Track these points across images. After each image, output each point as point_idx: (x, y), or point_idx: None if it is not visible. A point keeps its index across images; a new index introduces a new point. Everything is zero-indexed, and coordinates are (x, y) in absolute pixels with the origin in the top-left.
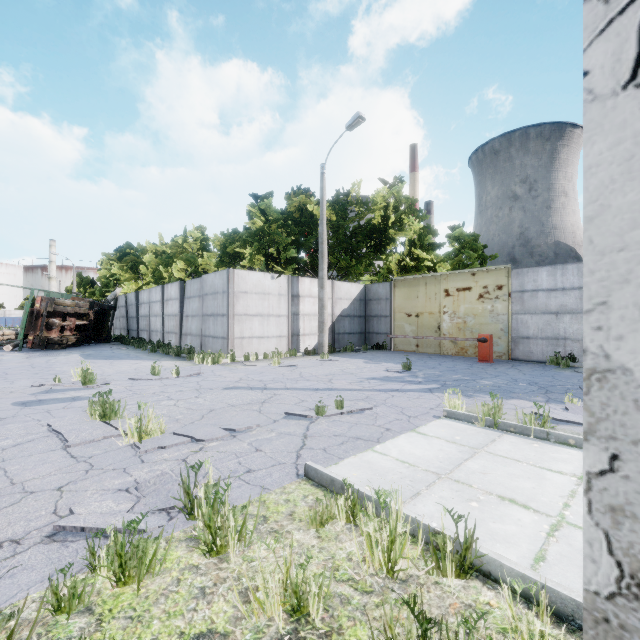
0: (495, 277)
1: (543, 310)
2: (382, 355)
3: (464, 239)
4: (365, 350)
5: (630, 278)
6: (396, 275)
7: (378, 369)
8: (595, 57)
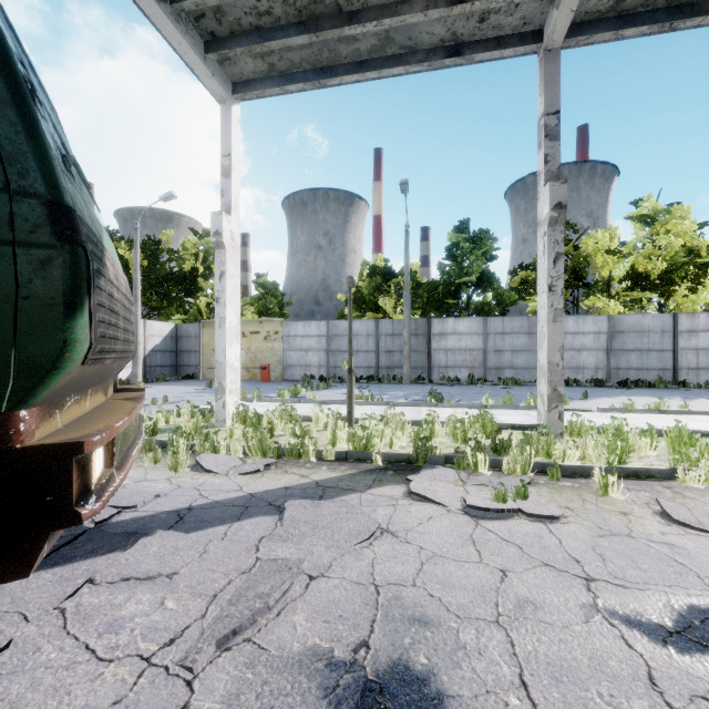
0: (274, 326)
1: (300, 348)
2: (192, 382)
3: (268, 286)
4: (177, 380)
5: (219, 350)
6: (206, 316)
7: (189, 389)
8: (216, 323)
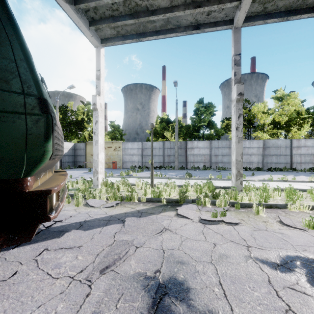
0: (118, 144)
1: (130, 154)
2: (82, 169)
3: (115, 126)
4: (75, 168)
5: (95, 154)
6: (88, 139)
7: (80, 172)
8: (94, 143)
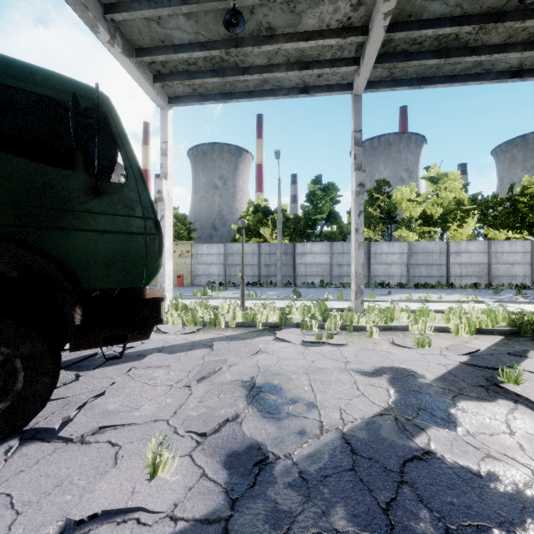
0: (186, 247)
1: (205, 263)
2: None
3: (179, 217)
4: None
5: None
6: None
7: None
8: None
